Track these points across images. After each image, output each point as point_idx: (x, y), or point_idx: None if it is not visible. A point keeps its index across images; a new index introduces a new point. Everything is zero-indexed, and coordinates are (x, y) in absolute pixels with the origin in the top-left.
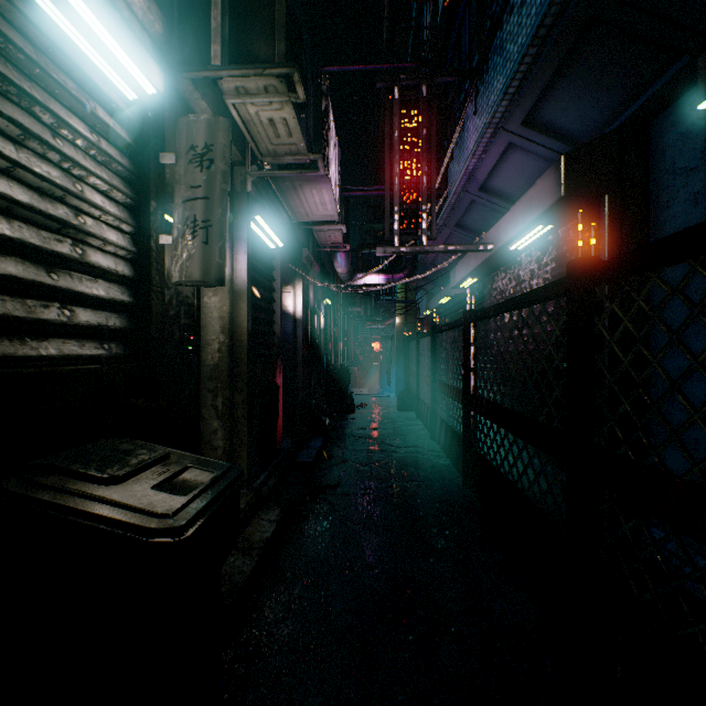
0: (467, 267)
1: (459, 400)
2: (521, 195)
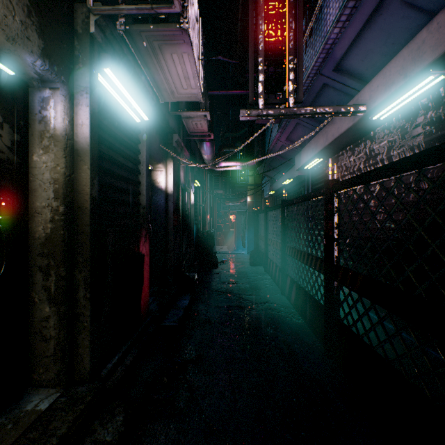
0: (314, 148)
1: (316, 268)
2: (375, 72)
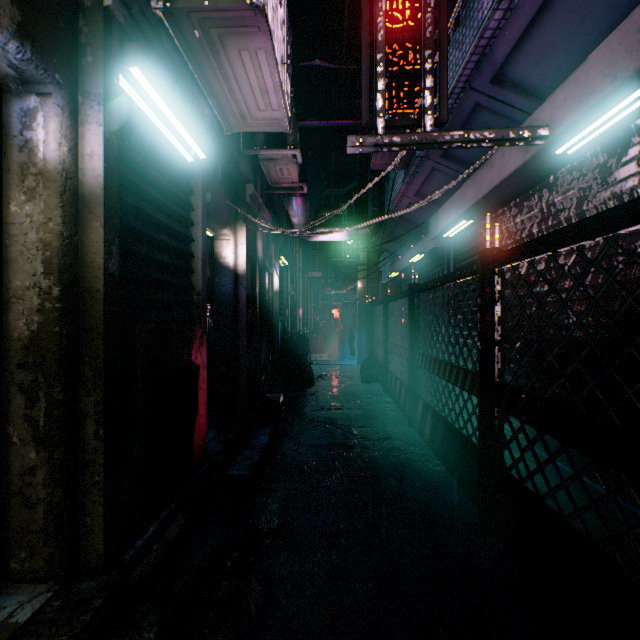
0: (460, 205)
1: (465, 387)
2: (557, 83)
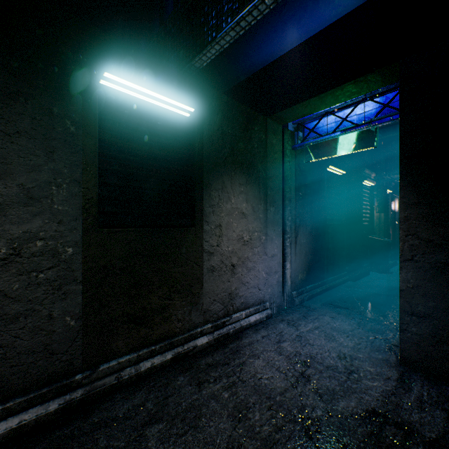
0: None
1: None
2: None
